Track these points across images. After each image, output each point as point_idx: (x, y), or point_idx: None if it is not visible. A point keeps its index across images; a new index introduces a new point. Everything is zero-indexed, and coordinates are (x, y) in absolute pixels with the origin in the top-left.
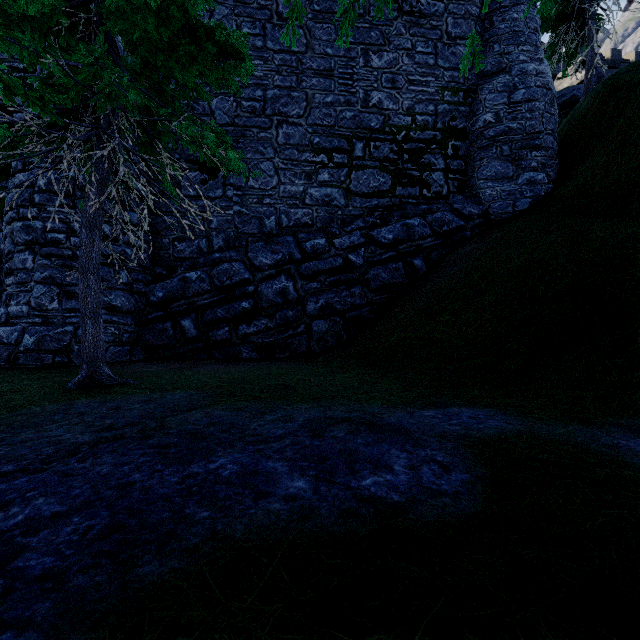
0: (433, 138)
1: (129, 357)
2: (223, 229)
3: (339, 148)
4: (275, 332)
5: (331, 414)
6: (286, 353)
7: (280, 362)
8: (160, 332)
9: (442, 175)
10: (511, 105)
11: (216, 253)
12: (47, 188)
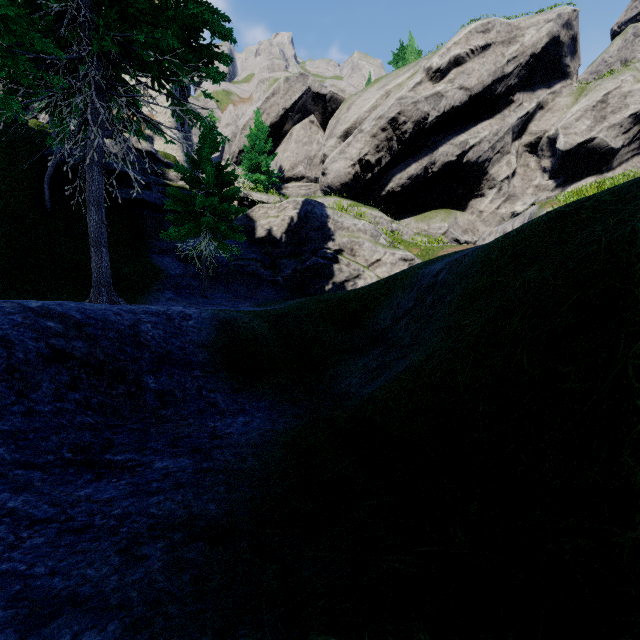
0: None
1: None
2: None
3: None
4: None
5: None
6: None
7: None
8: None
9: None
10: None
11: None
12: None
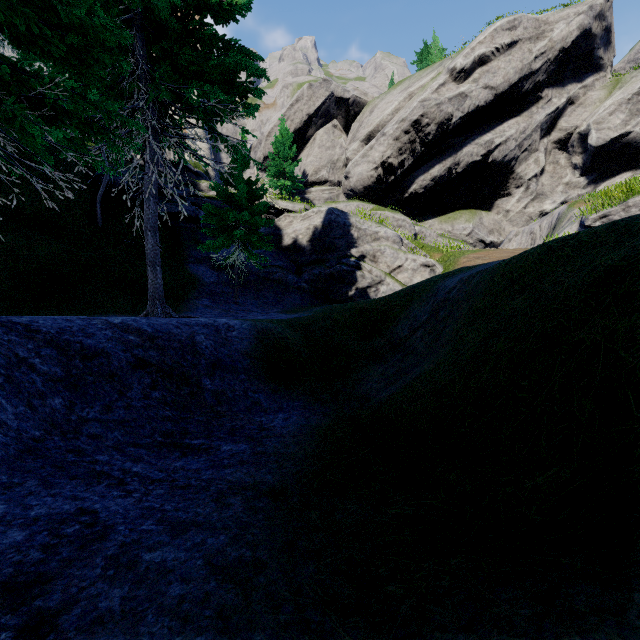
0: None
1: None
2: None
3: None
4: None
5: None
6: None
7: None
8: None
9: None
10: None
11: None
12: None
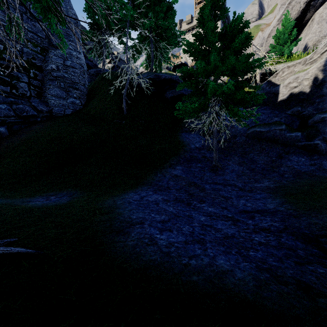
0: (20, 64)
1: None
2: None
3: None
4: None
5: None
6: None
7: None
8: None
9: (27, 85)
10: (65, 66)
11: None
12: None
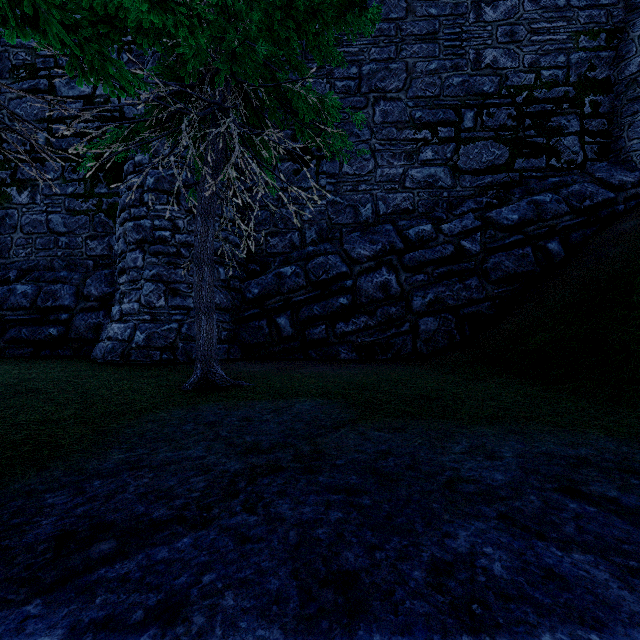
0: (564, 95)
1: (227, 355)
2: (316, 221)
3: (444, 120)
4: (375, 331)
5: (544, 448)
6: (388, 354)
7: (388, 365)
8: (256, 330)
9: (576, 139)
10: None
11: (309, 246)
12: (155, 187)
